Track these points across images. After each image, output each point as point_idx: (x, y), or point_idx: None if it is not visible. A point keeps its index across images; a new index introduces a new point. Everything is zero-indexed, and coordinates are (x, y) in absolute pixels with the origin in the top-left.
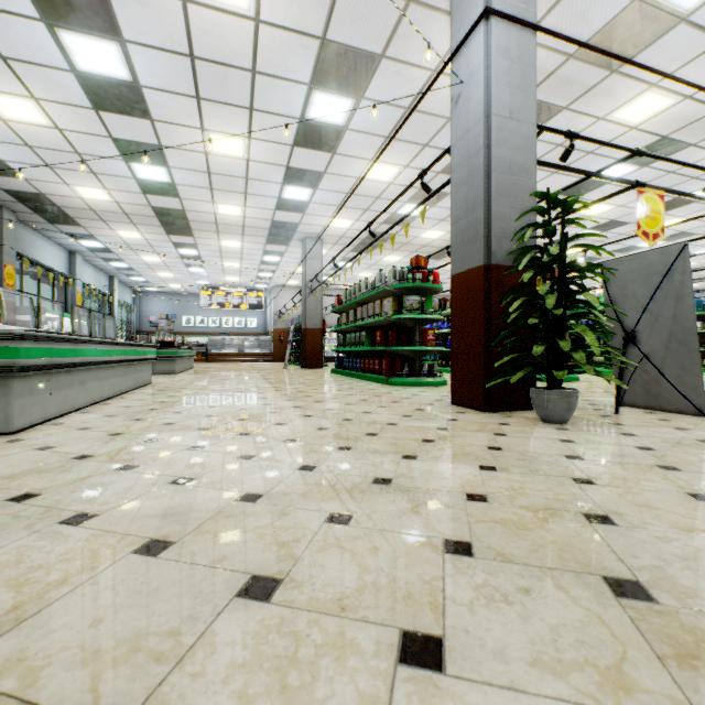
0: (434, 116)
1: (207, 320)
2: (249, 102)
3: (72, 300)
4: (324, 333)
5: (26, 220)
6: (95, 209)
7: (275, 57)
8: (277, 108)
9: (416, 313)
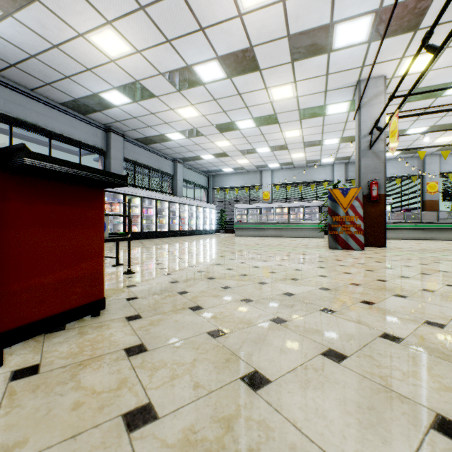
0: None
1: None
2: (450, 107)
3: None
4: None
5: None
6: None
7: (416, 108)
8: None
9: None
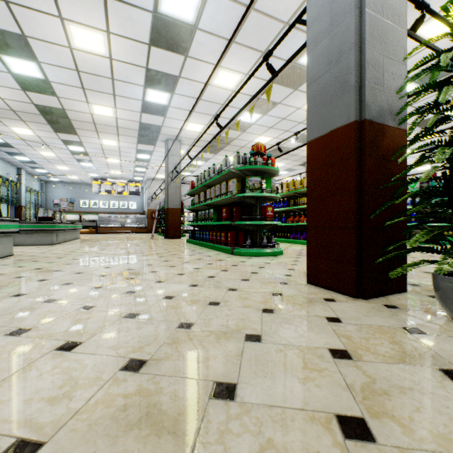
0: (273, 19)
1: (99, 202)
2: None
3: None
4: (182, 211)
5: None
6: None
7: None
8: None
9: (258, 192)
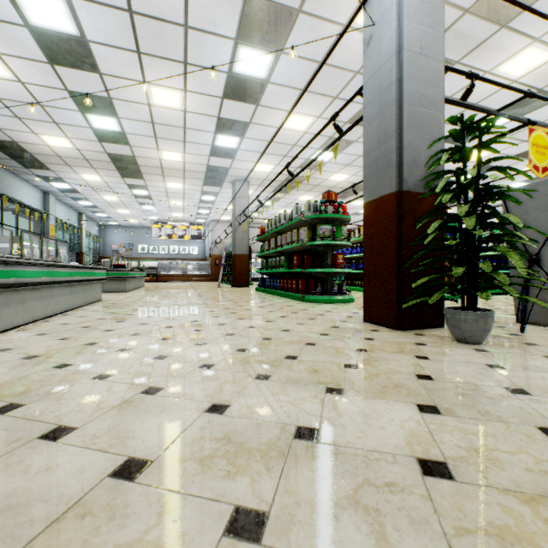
0: (343, 70)
1: (158, 248)
2: (183, 57)
3: (46, 231)
4: (250, 258)
5: (5, 165)
6: (60, 156)
7: (205, 12)
8: (207, 62)
9: (328, 240)
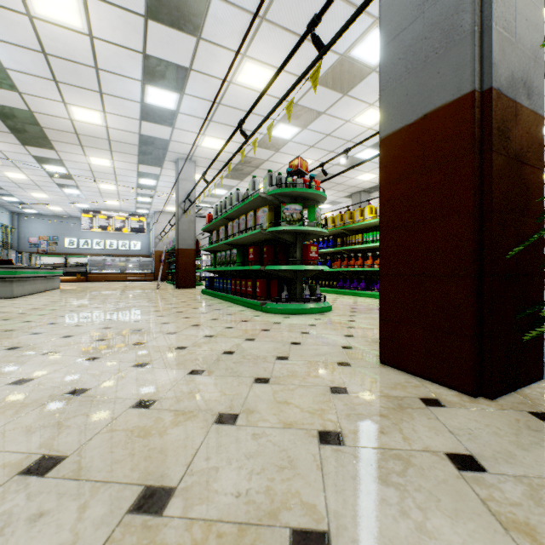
0: None
1: (91, 242)
2: None
3: None
4: (198, 253)
5: None
6: None
7: None
8: None
9: (297, 225)
